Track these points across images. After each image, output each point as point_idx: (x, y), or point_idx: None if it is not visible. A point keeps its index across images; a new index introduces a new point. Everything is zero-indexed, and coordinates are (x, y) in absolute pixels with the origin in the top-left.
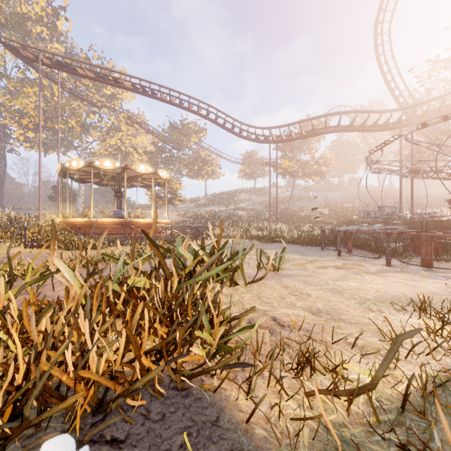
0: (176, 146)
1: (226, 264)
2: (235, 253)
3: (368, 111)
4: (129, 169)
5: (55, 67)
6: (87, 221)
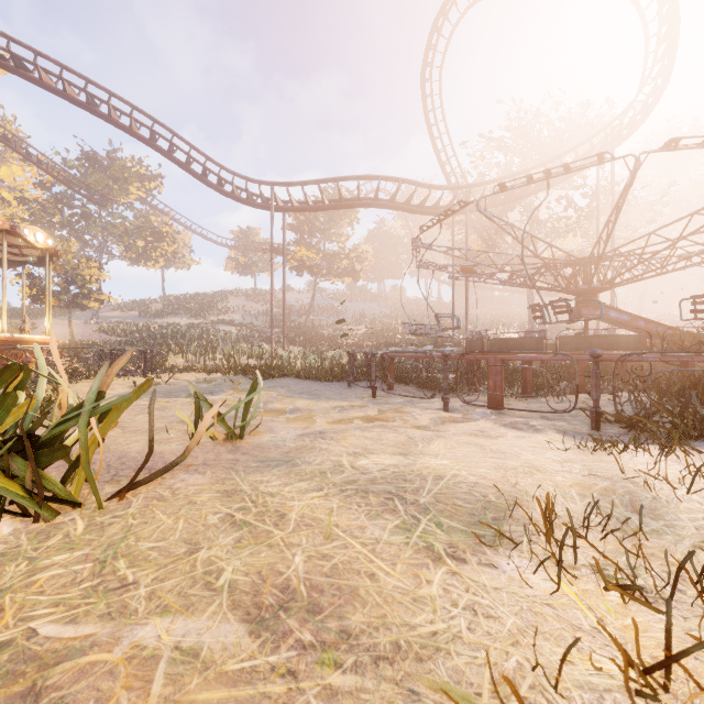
0: (96, 198)
1: None
2: (81, 407)
3: (415, 183)
4: None
5: None
6: None
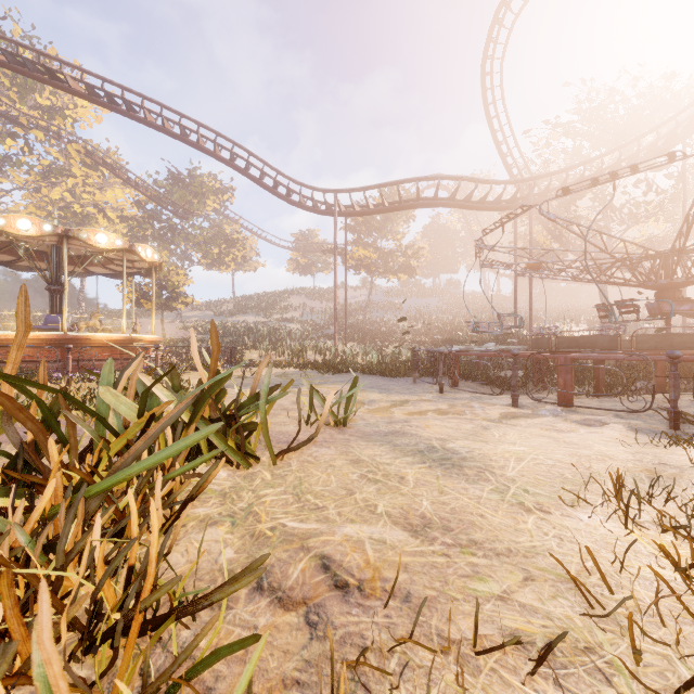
0: (180, 212)
1: (204, 430)
2: (253, 395)
3: (475, 180)
4: (74, 239)
5: None
6: None
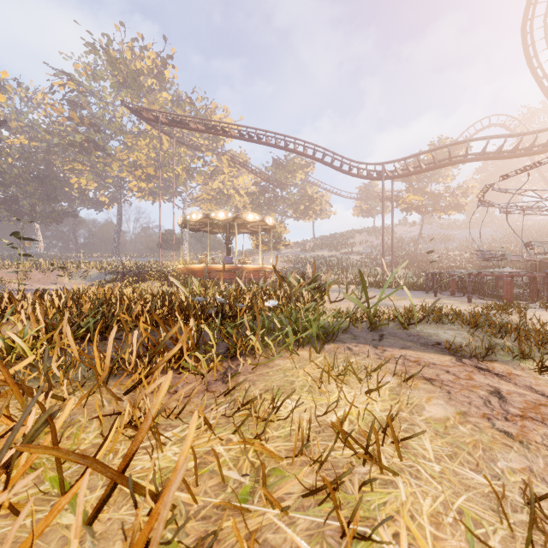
0: (280, 185)
1: (314, 284)
2: (325, 284)
3: (503, 136)
4: (239, 218)
5: (171, 124)
6: (204, 267)
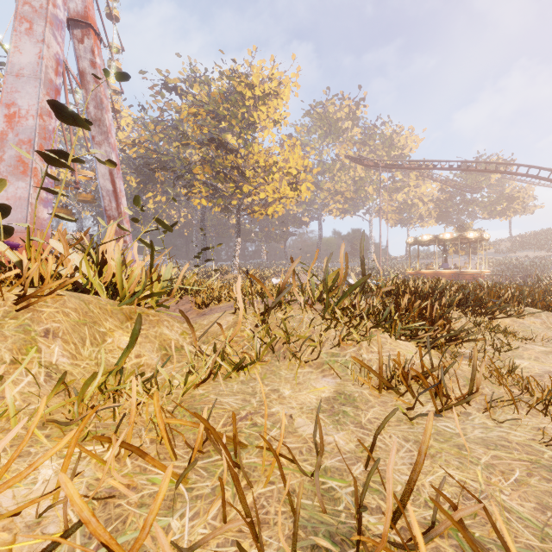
0: (472, 190)
1: None
2: None
3: None
4: (460, 236)
5: (387, 167)
6: (434, 272)
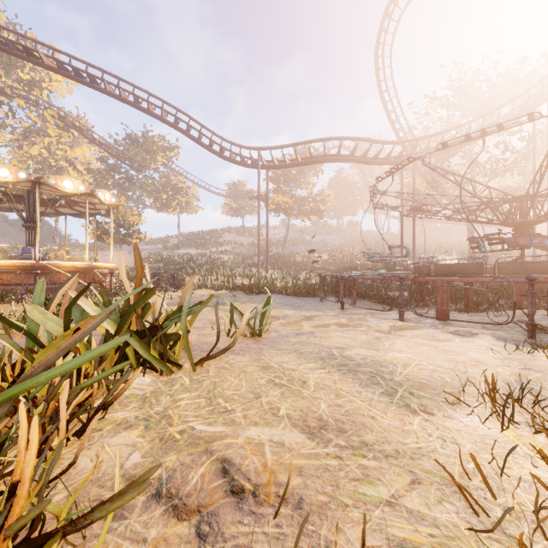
0: (135, 166)
1: (111, 342)
2: (177, 311)
3: (370, 140)
4: (45, 185)
5: None
6: None
